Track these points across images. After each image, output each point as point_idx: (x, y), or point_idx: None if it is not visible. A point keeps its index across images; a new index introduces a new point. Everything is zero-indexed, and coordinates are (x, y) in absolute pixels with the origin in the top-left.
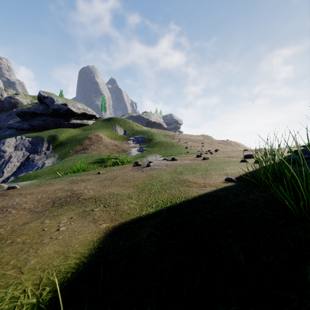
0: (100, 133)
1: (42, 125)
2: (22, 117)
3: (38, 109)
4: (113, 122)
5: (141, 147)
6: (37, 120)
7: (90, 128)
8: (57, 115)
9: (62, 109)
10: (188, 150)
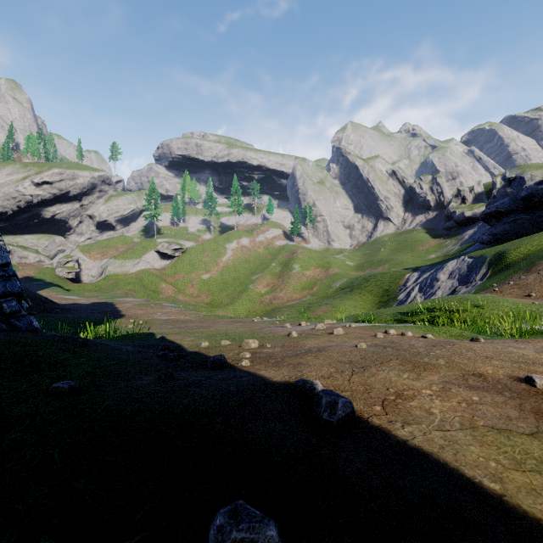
0: None
1: (510, 231)
2: (488, 223)
3: (501, 205)
4: None
5: None
6: (500, 225)
7: None
8: (536, 206)
9: (538, 192)
10: None
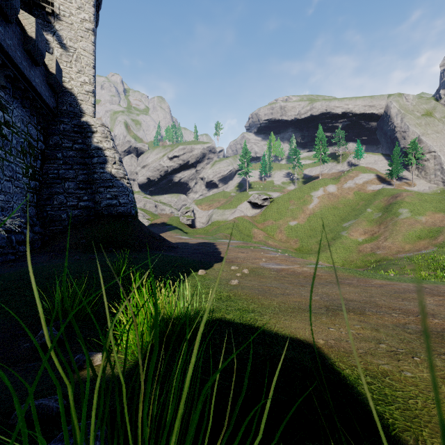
0: None
1: None
2: None
3: None
4: None
5: None
6: None
7: None
8: None
9: None
10: None
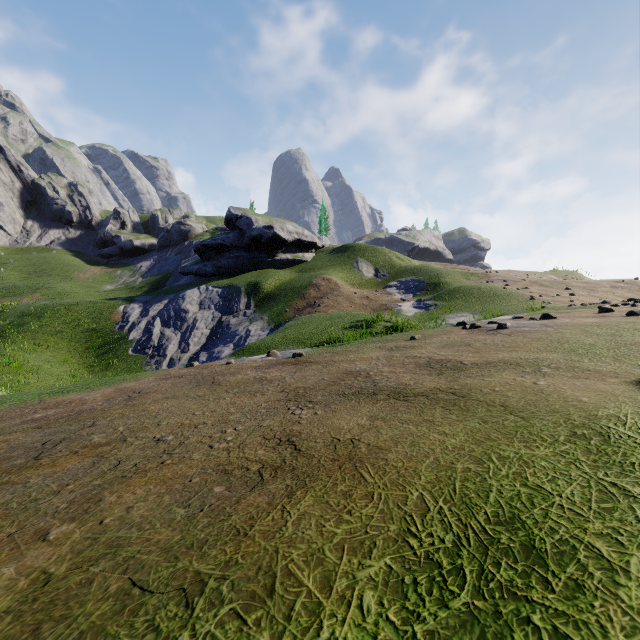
0: (331, 276)
1: (232, 266)
2: (203, 255)
3: (227, 239)
4: (352, 254)
5: (420, 299)
6: (225, 258)
7: (311, 266)
8: (256, 247)
9: (265, 235)
10: (540, 304)
